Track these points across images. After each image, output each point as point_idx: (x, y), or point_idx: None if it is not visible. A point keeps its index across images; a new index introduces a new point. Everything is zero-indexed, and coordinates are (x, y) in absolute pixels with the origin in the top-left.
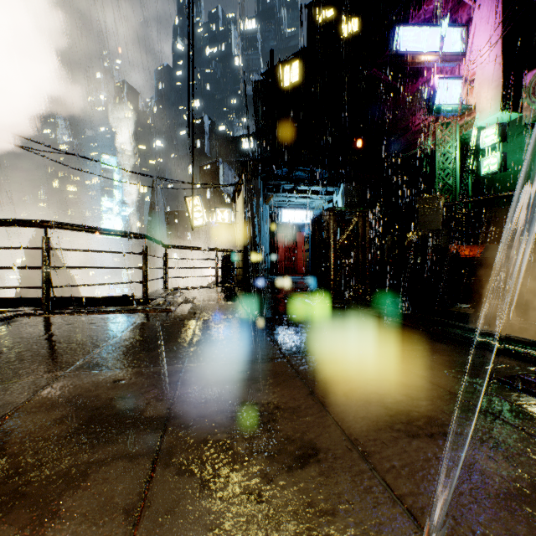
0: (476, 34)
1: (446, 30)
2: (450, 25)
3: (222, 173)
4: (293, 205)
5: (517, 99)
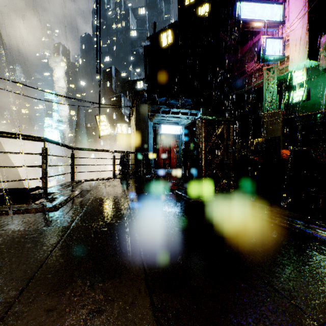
0: (290, 9)
1: (270, 6)
2: (273, 3)
3: (123, 103)
4: (168, 123)
5: (317, 52)
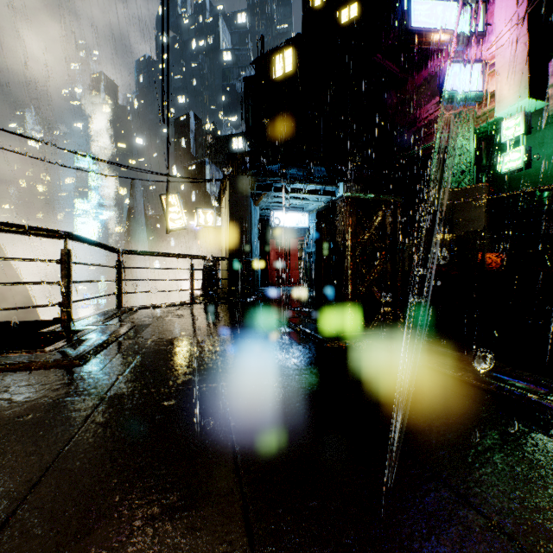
0: (496, 12)
1: (463, 6)
2: None
3: (209, 174)
4: (286, 208)
5: (544, 85)
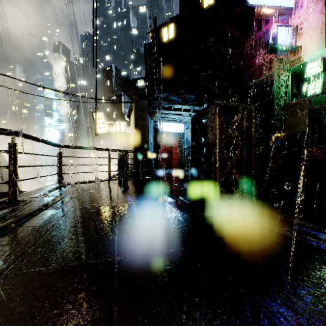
0: None
1: None
2: None
3: (123, 102)
4: (170, 121)
5: None
